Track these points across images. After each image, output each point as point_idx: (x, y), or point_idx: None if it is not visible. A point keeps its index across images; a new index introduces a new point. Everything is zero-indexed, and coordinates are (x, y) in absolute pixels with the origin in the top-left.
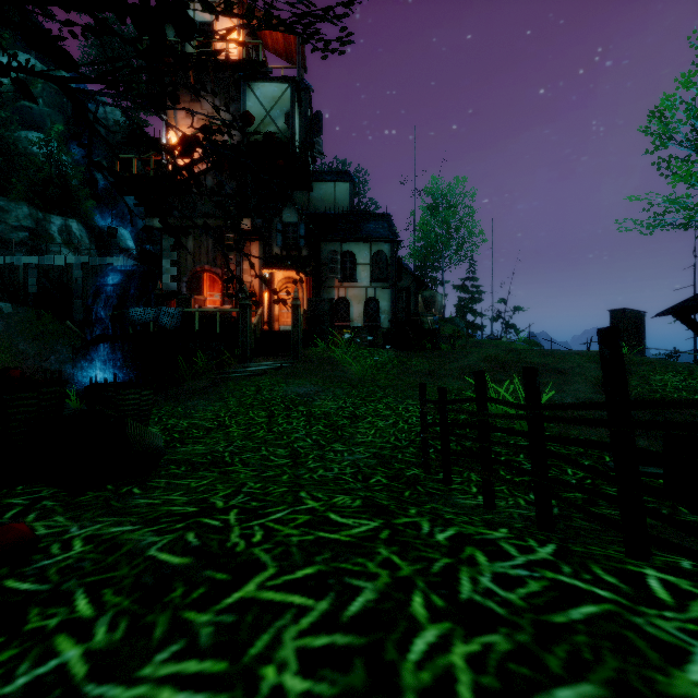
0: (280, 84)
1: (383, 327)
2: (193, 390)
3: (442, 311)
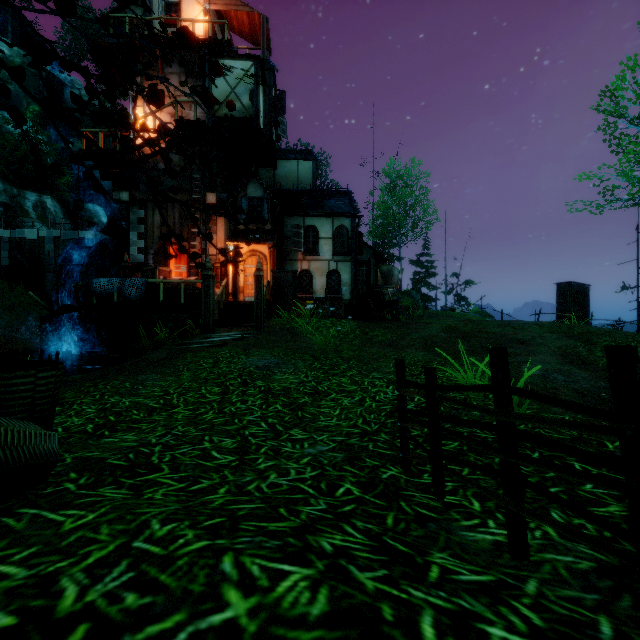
0: (245, 62)
1: (344, 299)
2: (149, 362)
3: (399, 284)
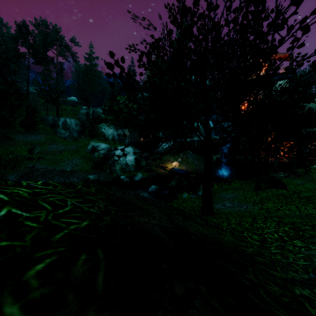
0: (284, 80)
1: None
2: None
3: None
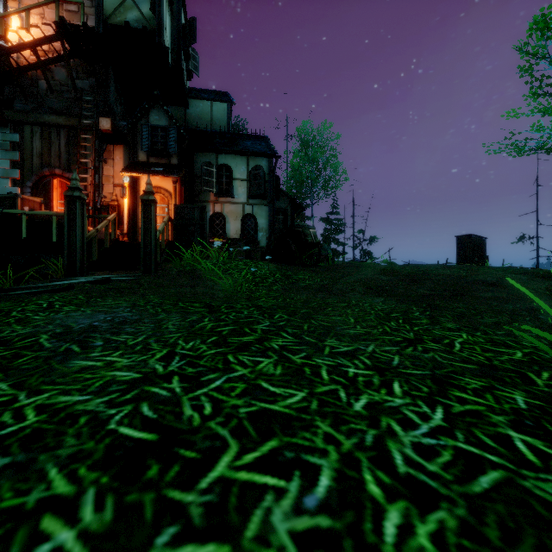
0: None
1: (261, 245)
2: None
3: None
